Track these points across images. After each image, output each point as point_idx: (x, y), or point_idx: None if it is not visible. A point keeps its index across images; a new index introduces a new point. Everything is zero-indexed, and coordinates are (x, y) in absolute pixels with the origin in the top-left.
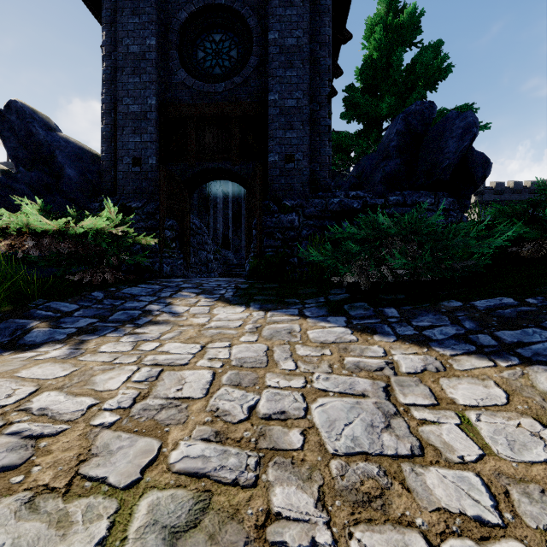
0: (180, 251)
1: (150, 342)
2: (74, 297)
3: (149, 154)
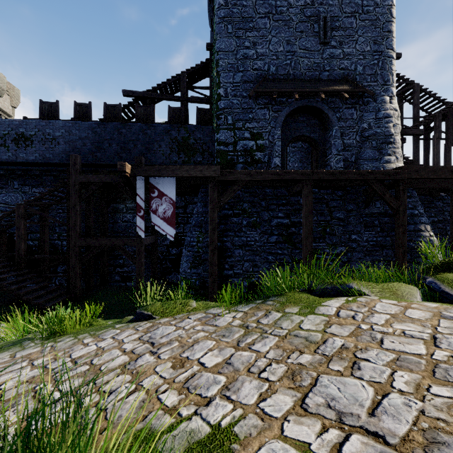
0: None
1: None
2: None
3: None
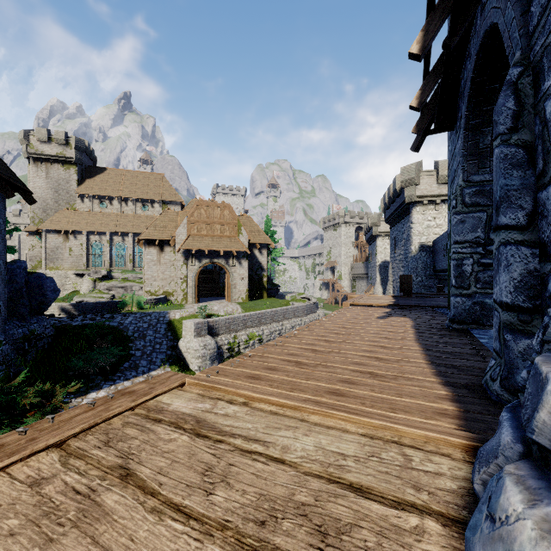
0: None
1: None
2: None
3: None
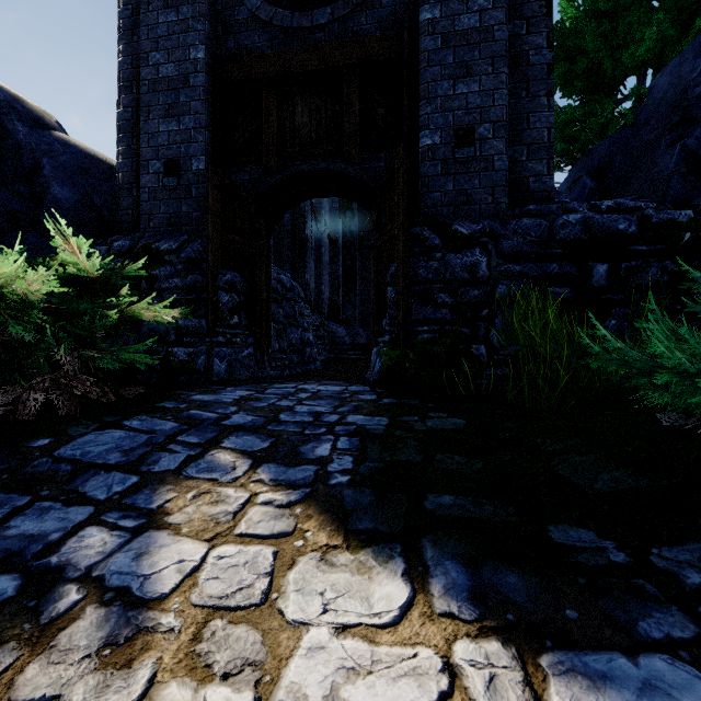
0: (249, 331)
1: None
2: None
3: (194, 151)
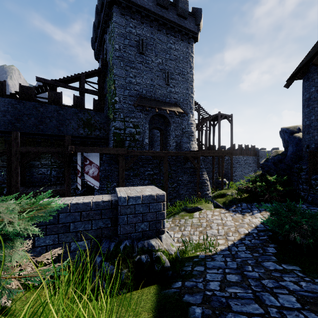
0: None
1: (231, 216)
2: (249, 203)
3: (311, 142)
